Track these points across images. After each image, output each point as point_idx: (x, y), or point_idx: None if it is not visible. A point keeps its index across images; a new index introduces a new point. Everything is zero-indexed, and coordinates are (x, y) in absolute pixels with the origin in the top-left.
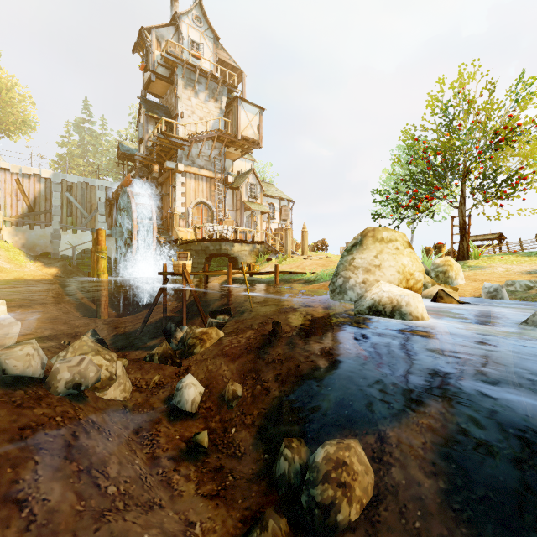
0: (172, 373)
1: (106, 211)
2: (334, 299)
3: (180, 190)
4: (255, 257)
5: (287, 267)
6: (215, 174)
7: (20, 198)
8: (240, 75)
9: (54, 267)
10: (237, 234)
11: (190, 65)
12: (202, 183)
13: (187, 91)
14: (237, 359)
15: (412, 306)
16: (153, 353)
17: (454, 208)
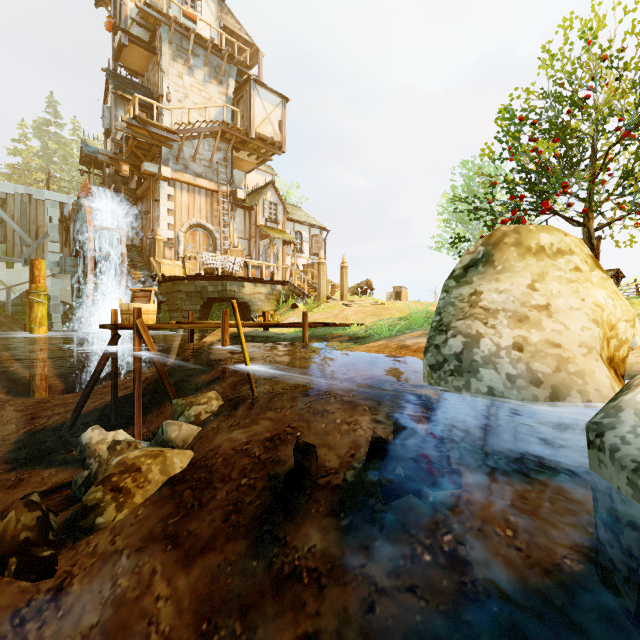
0: (1, 616)
1: (62, 236)
2: (441, 385)
3: (166, 206)
4: (275, 302)
5: (320, 316)
6: (218, 185)
7: None
8: (255, 55)
9: None
10: (248, 270)
11: (180, 27)
12: (200, 197)
13: (177, 65)
14: (197, 557)
15: None
16: None
17: (581, 224)
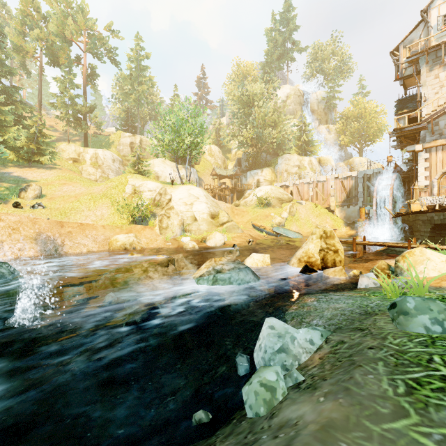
0: None
1: None
2: None
3: (423, 166)
4: None
5: None
6: None
7: (343, 191)
8: None
9: (354, 230)
10: None
11: (433, 48)
12: None
13: (433, 72)
14: None
15: (245, 260)
16: None
17: None
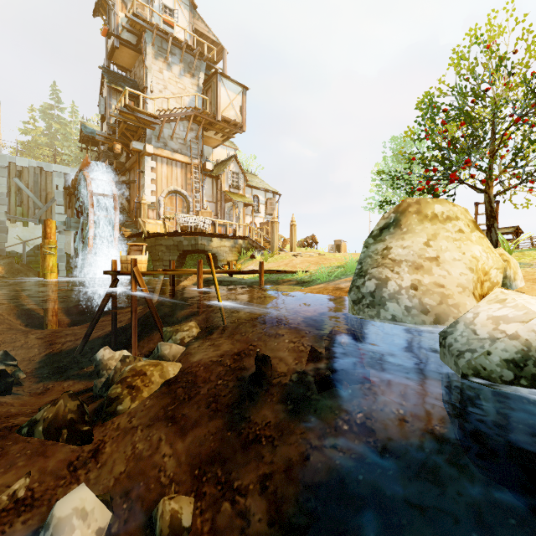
0: (61, 465)
1: (66, 201)
2: (360, 315)
3: (150, 176)
4: (237, 254)
5: (274, 265)
6: (191, 159)
7: None
8: (221, 52)
9: None
10: (215, 227)
11: (161, 32)
12: (176, 169)
13: (158, 62)
14: (189, 430)
15: None
16: (38, 418)
17: (482, 191)
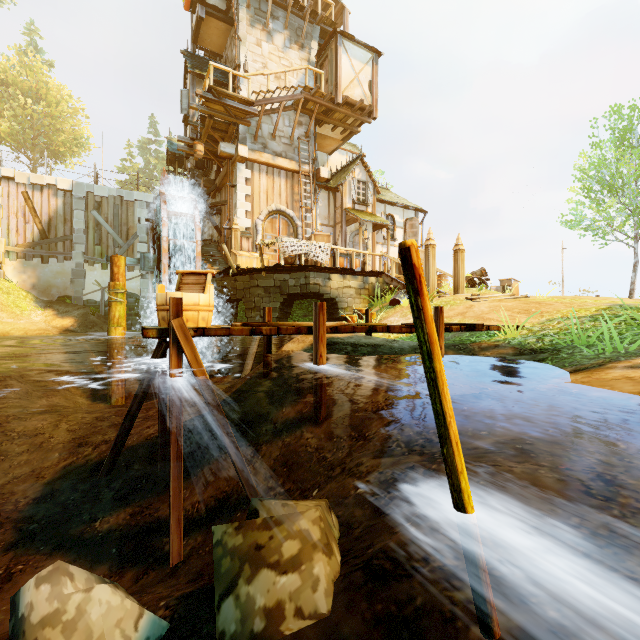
0: None
1: (149, 236)
2: None
3: (243, 191)
4: (367, 298)
5: None
6: (299, 164)
7: (29, 219)
8: (339, 15)
9: (69, 317)
10: (335, 258)
11: None
12: (279, 180)
13: (255, 31)
14: None
15: None
16: None
17: None
